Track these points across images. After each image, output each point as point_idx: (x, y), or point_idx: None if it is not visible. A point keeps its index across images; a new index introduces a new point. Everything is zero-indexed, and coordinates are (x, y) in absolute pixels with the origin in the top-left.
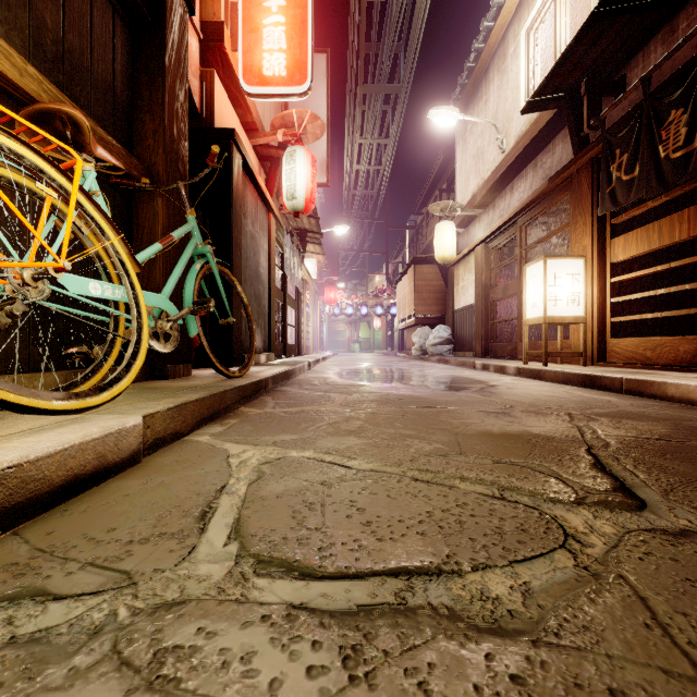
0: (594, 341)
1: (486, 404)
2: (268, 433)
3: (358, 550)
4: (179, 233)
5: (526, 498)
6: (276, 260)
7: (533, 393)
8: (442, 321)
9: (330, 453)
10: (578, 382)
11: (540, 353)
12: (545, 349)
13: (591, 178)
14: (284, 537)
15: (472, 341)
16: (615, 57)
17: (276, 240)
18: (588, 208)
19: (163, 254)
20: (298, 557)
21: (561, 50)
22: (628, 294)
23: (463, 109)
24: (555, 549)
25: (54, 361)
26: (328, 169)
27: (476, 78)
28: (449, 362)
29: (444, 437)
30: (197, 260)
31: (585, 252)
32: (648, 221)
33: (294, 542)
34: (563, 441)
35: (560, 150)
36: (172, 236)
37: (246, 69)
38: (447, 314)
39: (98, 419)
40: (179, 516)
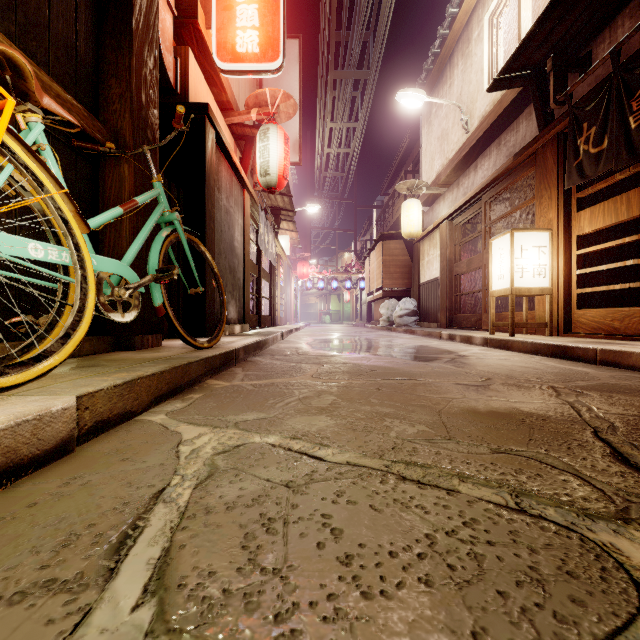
0: (559, 312)
1: (462, 376)
2: (231, 411)
3: (335, 620)
4: (143, 198)
5: (551, 510)
6: (251, 236)
7: (505, 364)
8: (408, 294)
9: (299, 438)
10: (548, 353)
11: (507, 324)
12: (512, 319)
13: (557, 152)
14: (226, 589)
15: (436, 312)
16: (581, 33)
17: (250, 216)
18: (554, 182)
19: (130, 221)
20: (242, 636)
21: (525, 32)
22: (593, 266)
23: (428, 94)
24: (635, 617)
25: (5, 331)
26: (300, 149)
27: (441, 64)
28: (415, 332)
29: (427, 416)
30: (164, 228)
31: (550, 225)
32: (612, 195)
33: (239, 601)
34: (561, 422)
35: (524, 128)
36: (135, 201)
37: (220, 46)
38: (412, 287)
39: (18, 402)
40: (87, 545)
